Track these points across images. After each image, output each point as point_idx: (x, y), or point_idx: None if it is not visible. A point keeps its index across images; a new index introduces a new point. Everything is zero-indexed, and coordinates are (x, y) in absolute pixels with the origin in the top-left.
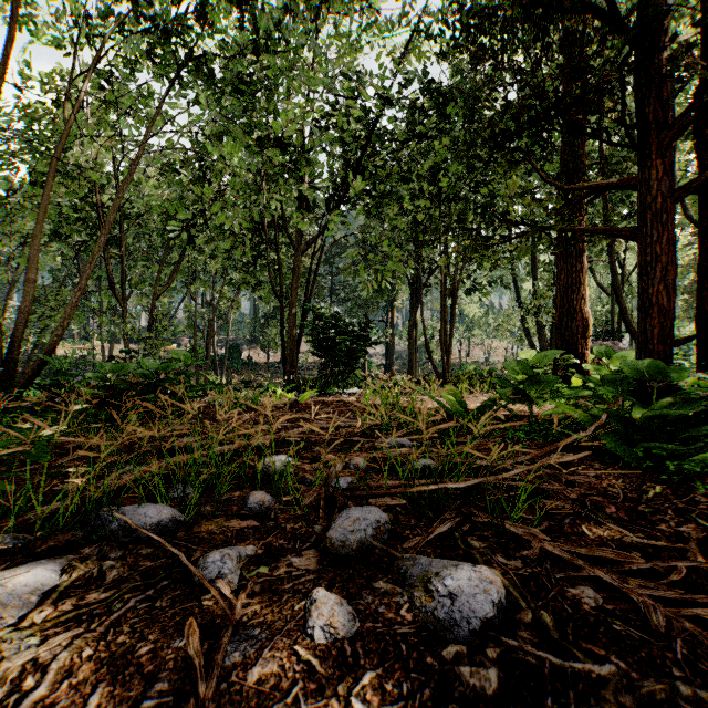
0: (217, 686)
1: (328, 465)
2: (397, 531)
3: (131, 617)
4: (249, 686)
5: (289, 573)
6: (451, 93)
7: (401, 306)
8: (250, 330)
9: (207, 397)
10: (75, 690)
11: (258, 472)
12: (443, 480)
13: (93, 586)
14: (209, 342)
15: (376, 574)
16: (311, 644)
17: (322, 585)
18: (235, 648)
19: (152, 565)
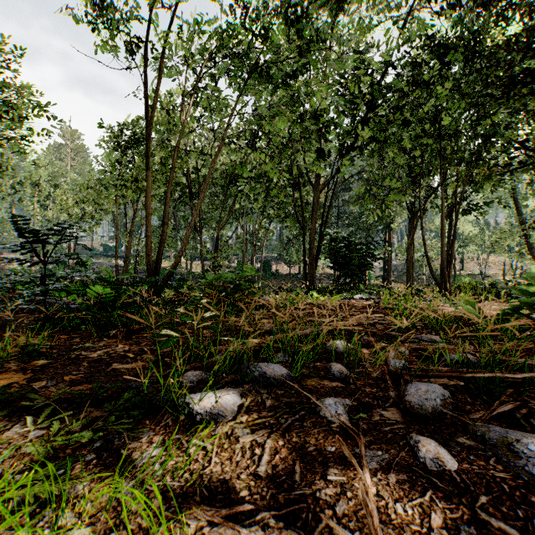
0: (371, 479)
1: (382, 350)
2: (459, 405)
3: (293, 429)
4: (393, 484)
5: (383, 421)
6: (450, 42)
7: (396, 228)
8: (277, 250)
9: (262, 297)
10: (284, 461)
11: (332, 351)
12: (489, 371)
13: (261, 407)
14: (252, 259)
15: (456, 432)
16: (425, 468)
17: (413, 433)
18: (370, 460)
19: (289, 401)
